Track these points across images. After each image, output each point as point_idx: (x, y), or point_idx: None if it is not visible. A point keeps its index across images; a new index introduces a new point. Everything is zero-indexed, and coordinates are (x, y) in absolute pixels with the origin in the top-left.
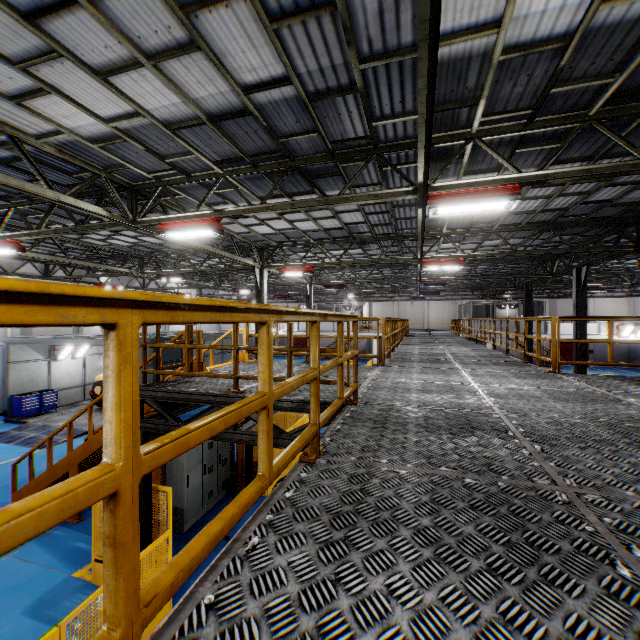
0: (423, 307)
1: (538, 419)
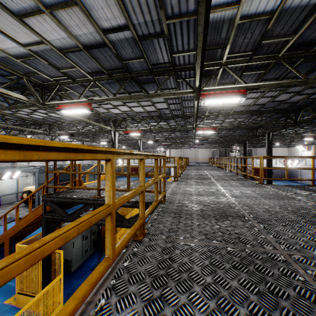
0: (195, 151)
1: (258, 209)
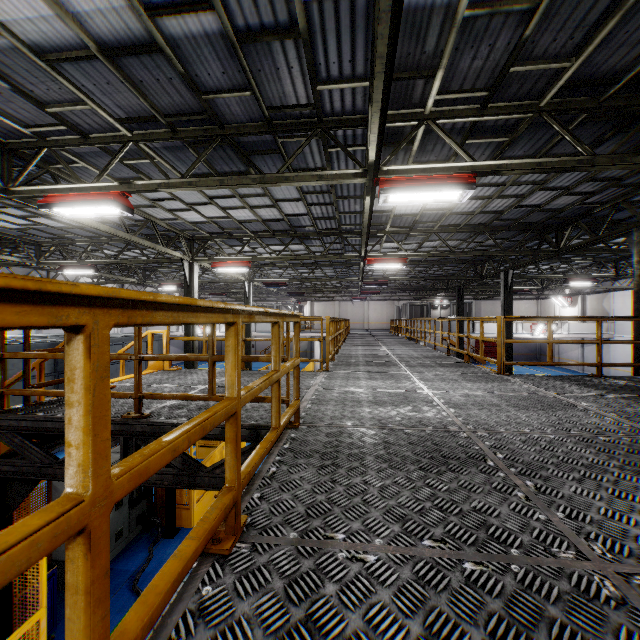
0: (363, 307)
1: (511, 437)
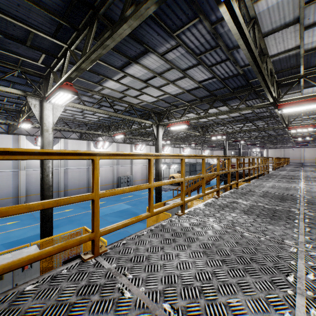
0: (300, 151)
1: (309, 176)
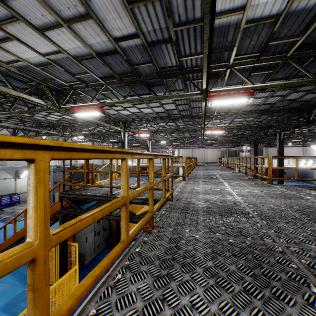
0: (204, 151)
1: (263, 207)
